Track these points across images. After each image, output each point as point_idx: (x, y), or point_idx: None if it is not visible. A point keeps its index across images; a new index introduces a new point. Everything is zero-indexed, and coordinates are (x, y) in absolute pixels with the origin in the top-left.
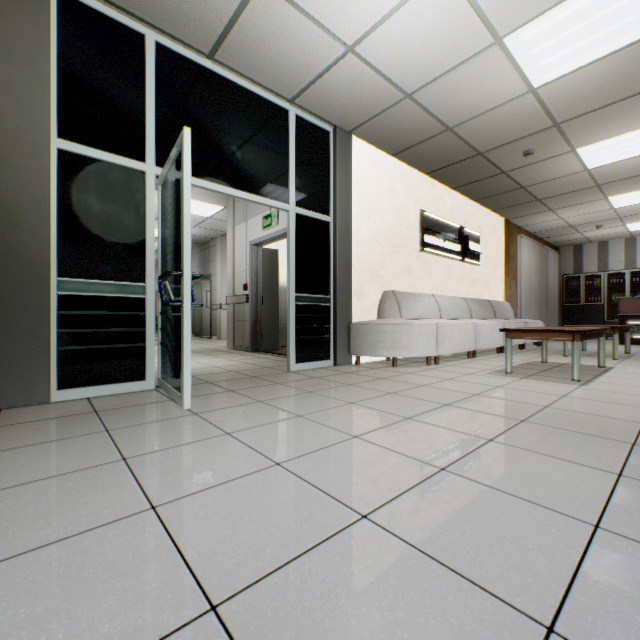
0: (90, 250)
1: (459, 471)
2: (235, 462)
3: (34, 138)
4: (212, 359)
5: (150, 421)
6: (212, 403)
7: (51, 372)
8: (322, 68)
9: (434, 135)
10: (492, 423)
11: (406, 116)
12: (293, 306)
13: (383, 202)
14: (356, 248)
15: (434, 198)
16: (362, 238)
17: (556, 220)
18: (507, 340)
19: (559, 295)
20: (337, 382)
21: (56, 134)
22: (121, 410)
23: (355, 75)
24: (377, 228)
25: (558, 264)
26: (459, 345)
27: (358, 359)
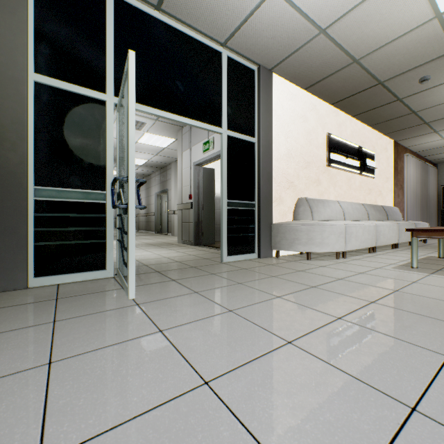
0: (61, 164)
1: (439, 416)
2: (159, 376)
3: (14, 72)
4: (164, 251)
5: (95, 311)
6: (154, 293)
7: (29, 263)
8: (249, 10)
9: (342, 68)
10: (435, 329)
11: (319, 51)
12: (225, 210)
13: (297, 127)
14: (276, 163)
15: (338, 124)
16: (280, 155)
17: (438, 140)
18: (413, 239)
19: (437, 202)
20: (262, 274)
21: (33, 69)
22: (77, 298)
23: (277, 14)
24: (292, 147)
25: (436, 177)
26: (363, 242)
27: (278, 253)
